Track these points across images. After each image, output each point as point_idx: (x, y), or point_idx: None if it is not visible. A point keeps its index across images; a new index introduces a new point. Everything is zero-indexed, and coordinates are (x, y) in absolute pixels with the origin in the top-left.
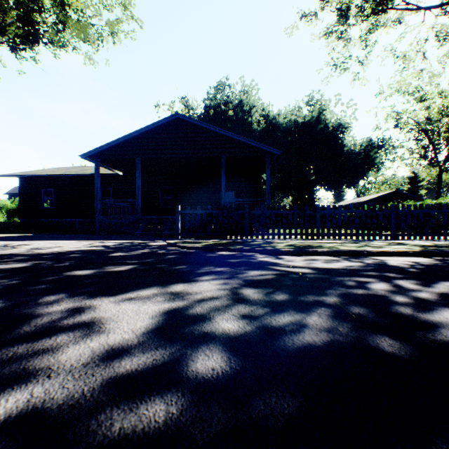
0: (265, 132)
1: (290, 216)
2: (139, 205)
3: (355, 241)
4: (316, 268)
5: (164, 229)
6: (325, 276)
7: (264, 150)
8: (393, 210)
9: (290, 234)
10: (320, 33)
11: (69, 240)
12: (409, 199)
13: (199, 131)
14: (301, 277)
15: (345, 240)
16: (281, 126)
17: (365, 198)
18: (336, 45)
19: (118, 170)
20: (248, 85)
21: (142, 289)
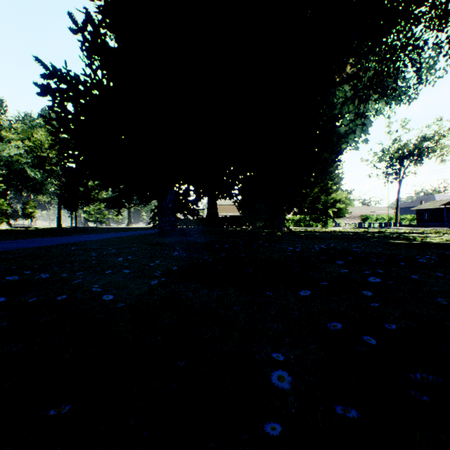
0: None
1: None
2: None
3: None
4: None
5: None
6: None
7: None
8: None
9: None
10: None
11: None
12: None
13: None
14: None
15: None
16: None
17: None
18: None
19: None
20: None
21: None
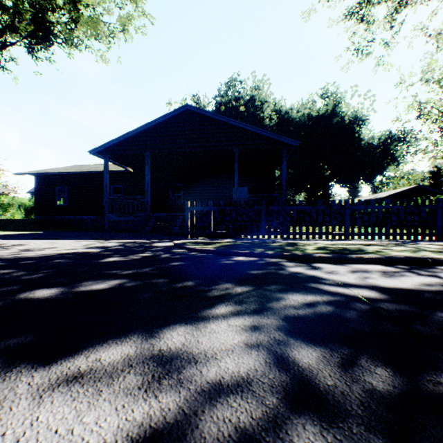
0: (277, 128)
1: (313, 213)
2: (149, 202)
3: (397, 243)
4: (381, 288)
5: (173, 227)
6: (413, 307)
7: (280, 142)
8: (440, 206)
9: (314, 233)
10: (339, 17)
11: (73, 238)
12: (433, 195)
13: (210, 123)
14: (374, 310)
15: (382, 241)
16: (294, 121)
17: (384, 194)
18: (356, 29)
19: (128, 166)
20: (259, 80)
21: (109, 341)
